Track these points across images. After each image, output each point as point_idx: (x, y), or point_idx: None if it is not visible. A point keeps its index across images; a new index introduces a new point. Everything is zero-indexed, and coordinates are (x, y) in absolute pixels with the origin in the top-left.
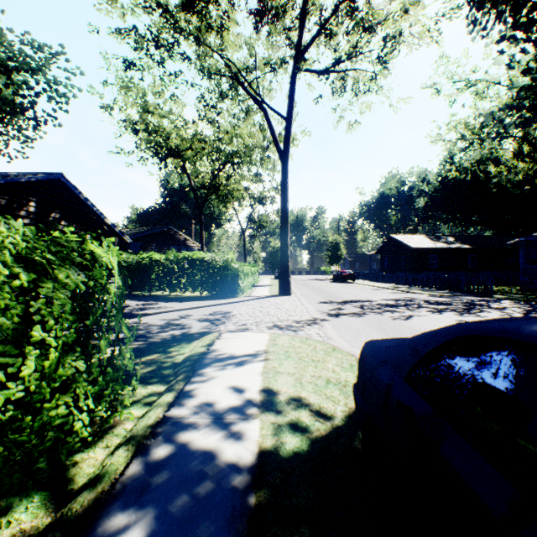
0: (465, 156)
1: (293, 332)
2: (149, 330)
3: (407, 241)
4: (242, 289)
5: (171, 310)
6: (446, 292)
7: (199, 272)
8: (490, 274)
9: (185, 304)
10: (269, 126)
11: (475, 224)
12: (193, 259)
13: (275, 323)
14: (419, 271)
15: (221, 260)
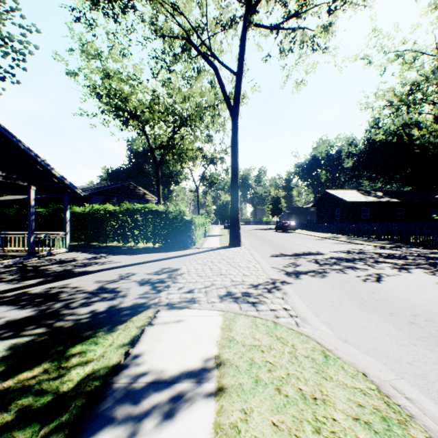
0: (391, 121)
1: (252, 307)
2: (71, 301)
3: (341, 195)
4: (194, 240)
5: (115, 267)
6: (388, 243)
7: (151, 224)
8: (418, 225)
9: (134, 257)
10: (220, 83)
11: (396, 181)
12: (146, 212)
13: (228, 289)
14: (353, 222)
15: (172, 212)
